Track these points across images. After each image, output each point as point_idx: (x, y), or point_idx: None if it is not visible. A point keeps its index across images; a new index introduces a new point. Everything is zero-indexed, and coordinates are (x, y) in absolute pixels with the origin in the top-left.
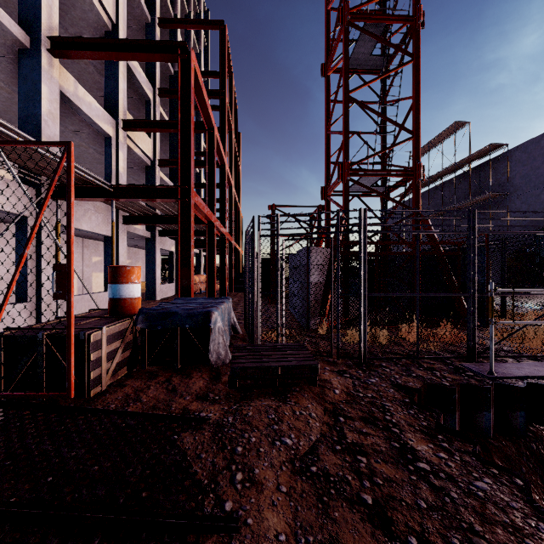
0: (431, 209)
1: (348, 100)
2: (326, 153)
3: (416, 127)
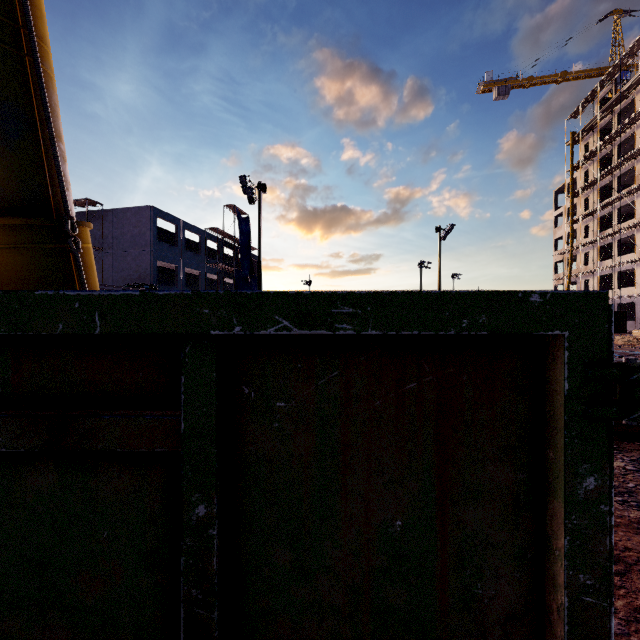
0: None
1: None
2: None
3: None
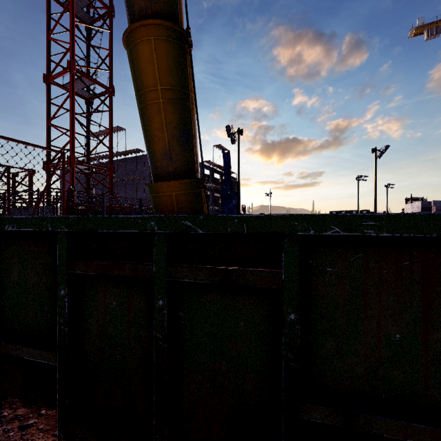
0: (101, 177)
1: (75, 119)
2: (48, 138)
3: (111, 146)
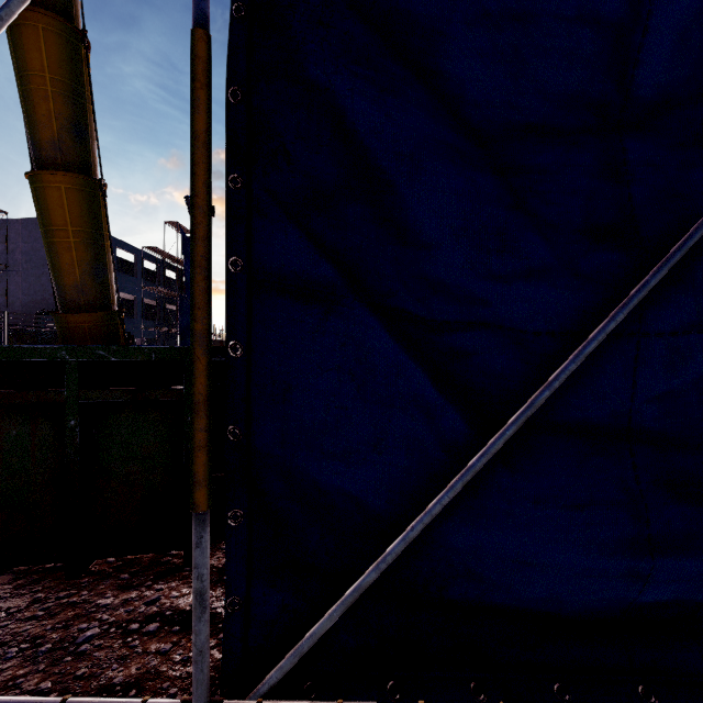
0: None
1: None
2: None
3: None
